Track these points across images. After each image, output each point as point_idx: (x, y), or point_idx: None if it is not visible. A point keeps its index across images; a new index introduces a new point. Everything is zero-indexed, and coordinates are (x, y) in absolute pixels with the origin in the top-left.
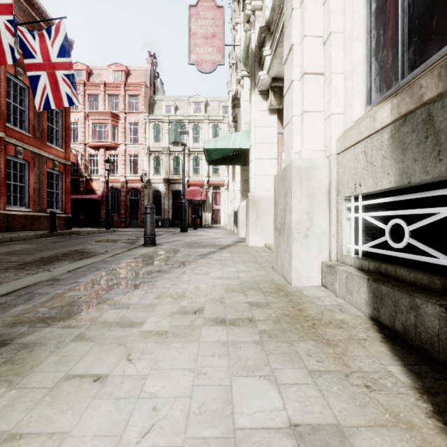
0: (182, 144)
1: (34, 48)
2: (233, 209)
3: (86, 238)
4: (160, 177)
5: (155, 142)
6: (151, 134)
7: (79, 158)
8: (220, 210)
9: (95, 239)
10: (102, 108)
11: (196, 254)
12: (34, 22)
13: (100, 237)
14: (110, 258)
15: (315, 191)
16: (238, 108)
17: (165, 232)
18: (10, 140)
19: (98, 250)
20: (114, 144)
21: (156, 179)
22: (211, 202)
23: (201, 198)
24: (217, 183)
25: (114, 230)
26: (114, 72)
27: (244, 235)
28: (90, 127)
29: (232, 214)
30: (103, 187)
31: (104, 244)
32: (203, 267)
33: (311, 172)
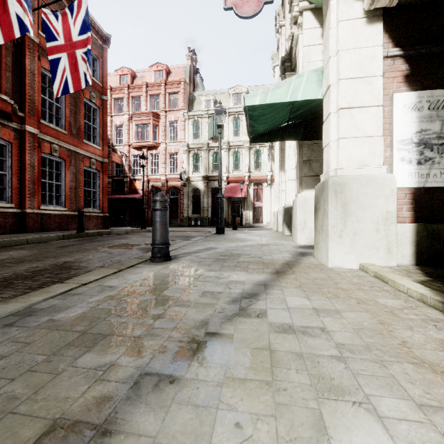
0: (218, 125)
1: (57, 30)
2: (281, 206)
3: (105, 241)
4: (200, 174)
5: (194, 139)
6: (191, 131)
7: (124, 159)
8: (262, 208)
9: (113, 242)
10: (144, 109)
11: (229, 293)
12: (57, 0)
13: (122, 239)
14: (54, 298)
15: None
16: (290, 72)
17: (201, 232)
18: (45, 137)
19: (92, 263)
20: (155, 143)
21: (195, 176)
22: (252, 199)
23: (241, 194)
24: (259, 178)
25: (149, 230)
26: (155, 73)
27: (303, 241)
28: (133, 128)
29: (279, 211)
30: (145, 186)
31: (113, 251)
32: (245, 389)
33: None
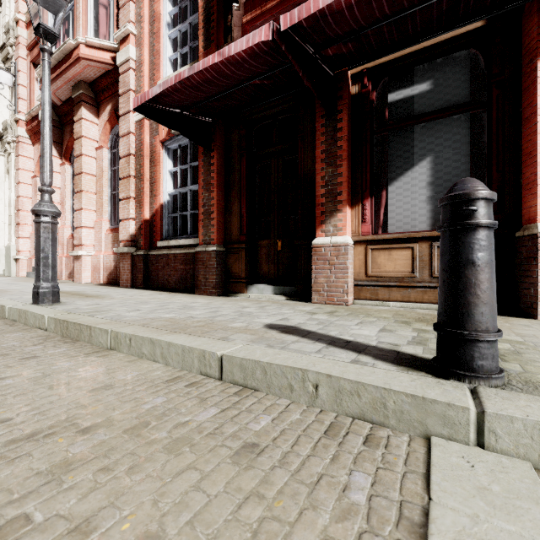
0: None
1: None
2: None
3: None
4: None
5: None
6: None
7: None
8: None
9: None
10: None
11: None
12: None
13: None
14: None
15: (2, 255)
16: None
17: None
18: None
19: None
20: None
21: None
22: None
23: None
24: None
25: None
26: None
27: None
28: None
29: None
30: None
31: None
32: None
33: (0, 251)
